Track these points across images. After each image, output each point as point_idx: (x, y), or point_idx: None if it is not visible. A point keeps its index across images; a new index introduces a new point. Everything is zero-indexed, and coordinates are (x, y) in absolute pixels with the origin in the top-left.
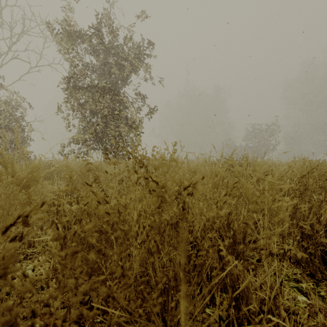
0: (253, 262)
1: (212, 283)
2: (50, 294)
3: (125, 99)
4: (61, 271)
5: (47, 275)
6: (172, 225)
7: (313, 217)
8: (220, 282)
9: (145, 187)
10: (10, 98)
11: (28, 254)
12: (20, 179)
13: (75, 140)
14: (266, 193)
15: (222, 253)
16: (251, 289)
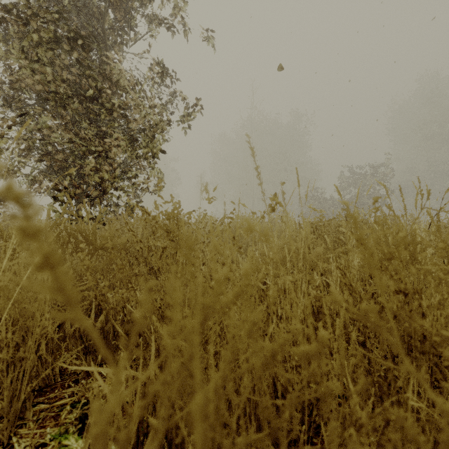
0: None
1: None
2: None
3: (123, 71)
4: None
5: None
6: None
7: None
8: None
9: None
10: None
11: None
12: None
13: None
14: None
15: None
16: None
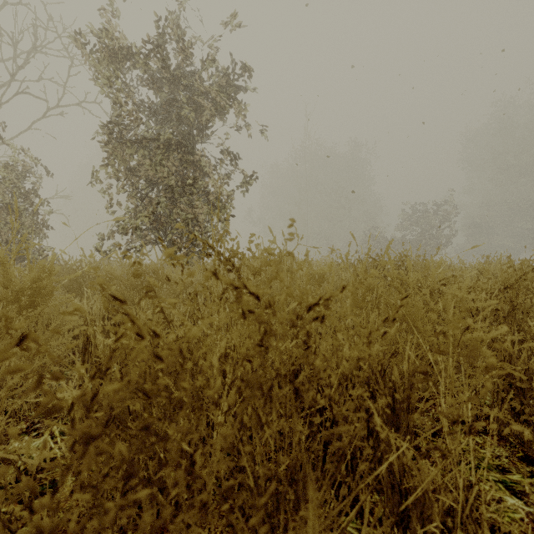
0: (438, 447)
1: (360, 485)
2: (36, 525)
3: (205, 160)
4: (60, 477)
5: (30, 487)
6: (286, 376)
7: (527, 358)
8: (369, 472)
9: (234, 304)
10: (15, 158)
11: (35, 420)
12: (18, 292)
13: (121, 228)
14: (451, 317)
15: (378, 428)
16: (430, 493)
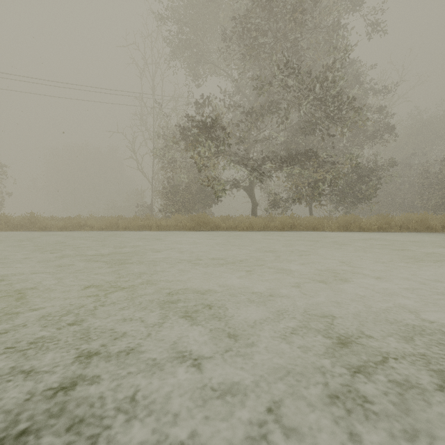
0: None
1: None
2: None
3: None
4: None
5: None
6: None
7: None
8: None
9: None
10: None
11: None
12: None
13: None
14: None
15: None
16: None
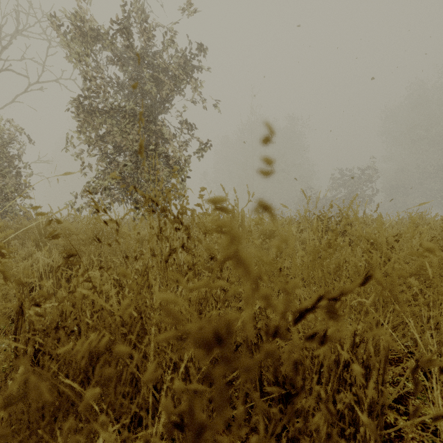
0: None
1: None
2: None
3: (165, 129)
4: None
5: None
6: None
7: None
8: None
9: None
10: None
11: None
12: None
13: (91, 188)
14: None
15: None
16: None
